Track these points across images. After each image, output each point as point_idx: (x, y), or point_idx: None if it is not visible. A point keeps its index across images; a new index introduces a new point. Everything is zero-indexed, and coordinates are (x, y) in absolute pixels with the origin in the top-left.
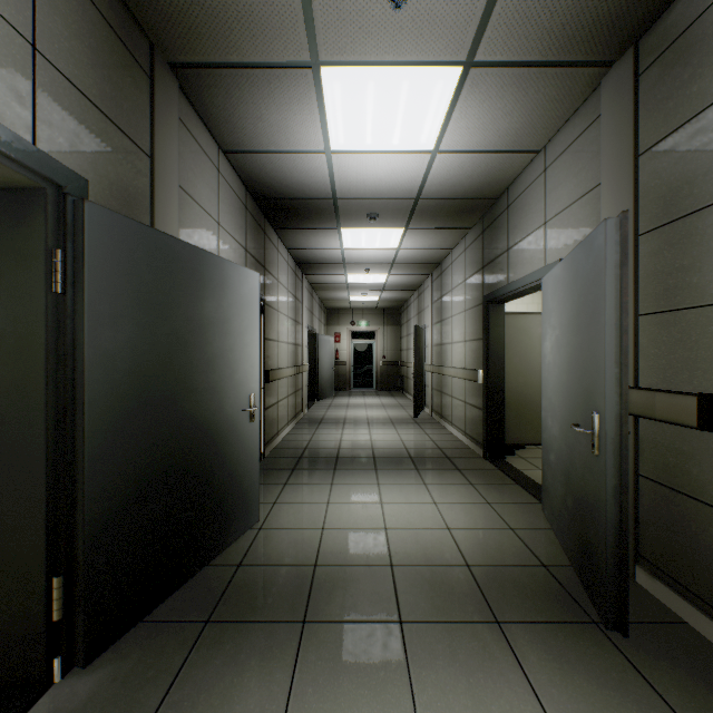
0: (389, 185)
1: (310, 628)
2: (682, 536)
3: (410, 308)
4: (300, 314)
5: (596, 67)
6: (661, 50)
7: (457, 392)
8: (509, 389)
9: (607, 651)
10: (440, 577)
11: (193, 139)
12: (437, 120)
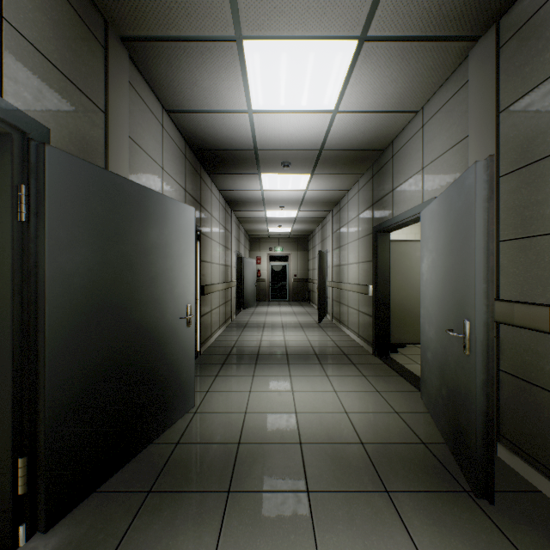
0: (299, 139)
1: (233, 497)
2: (537, 420)
3: (315, 237)
4: (229, 242)
5: (465, 41)
6: (519, 26)
7: (352, 303)
8: (393, 300)
9: (477, 516)
10: (340, 453)
11: (141, 100)
12: (337, 86)
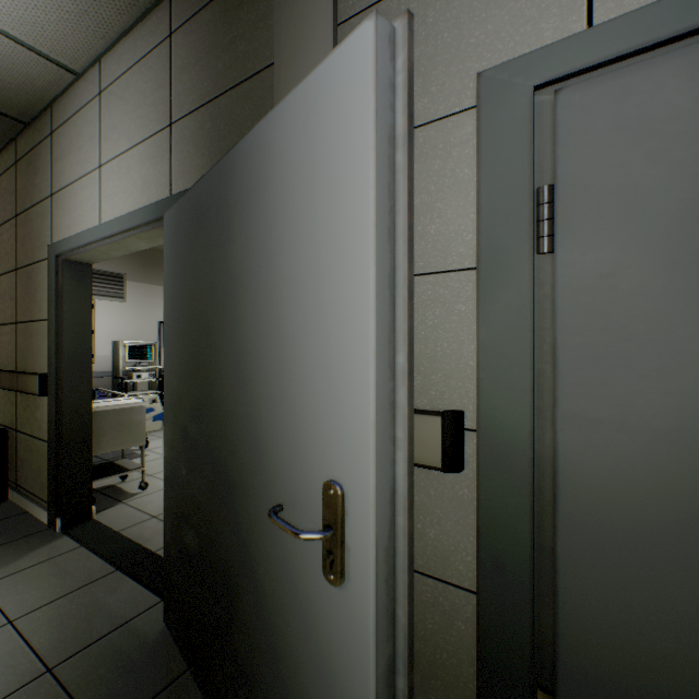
0: None
1: None
2: None
3: None
4: None
5: None
6: None
7: None
8: None
9: None
10: None
11: None
12: None
